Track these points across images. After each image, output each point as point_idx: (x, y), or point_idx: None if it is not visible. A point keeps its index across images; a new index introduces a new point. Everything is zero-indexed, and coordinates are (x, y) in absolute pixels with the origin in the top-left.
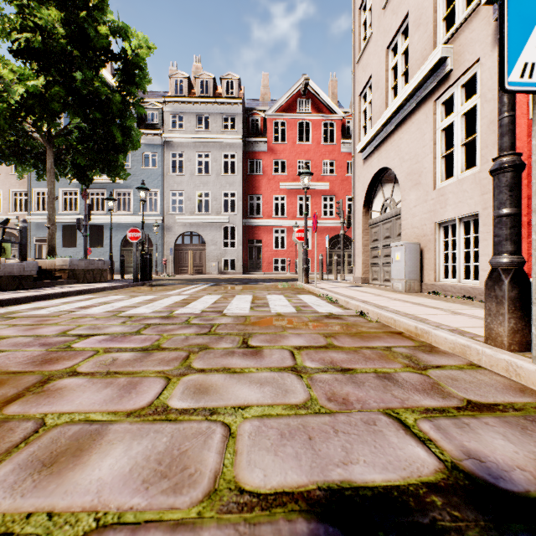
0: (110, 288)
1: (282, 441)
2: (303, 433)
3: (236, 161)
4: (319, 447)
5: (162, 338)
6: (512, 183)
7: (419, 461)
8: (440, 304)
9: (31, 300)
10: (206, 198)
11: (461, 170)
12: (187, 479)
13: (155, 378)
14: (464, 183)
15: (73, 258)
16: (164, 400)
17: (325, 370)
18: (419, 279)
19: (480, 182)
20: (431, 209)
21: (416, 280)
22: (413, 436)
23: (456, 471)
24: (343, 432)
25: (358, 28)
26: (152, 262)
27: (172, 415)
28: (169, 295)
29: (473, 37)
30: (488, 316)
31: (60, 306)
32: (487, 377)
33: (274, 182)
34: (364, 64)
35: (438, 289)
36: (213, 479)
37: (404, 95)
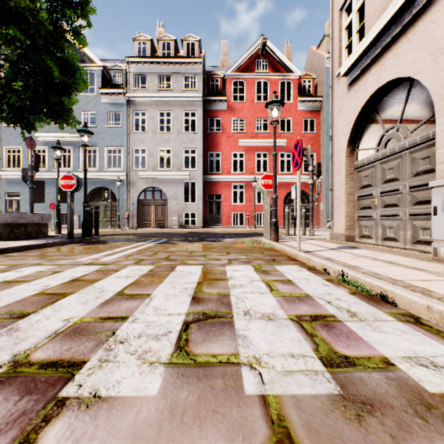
0: (17, 249)
1: None
2: None
3: (196, 119)
4: None
5: None
6: None
7: None
8: None
9: None
10: (167, 154)
11: None
12: None
13: None
14: None
15: None
16: None
17: None
18: None
19: None
20: None
21: None
22: None
23: None
24: None
25: None
26: (116, 216)
27: None
28: (73, 264)
29: None
30: None
31: None
32: None
33: (233, 140)
34: None
35: None
36: None
37: None
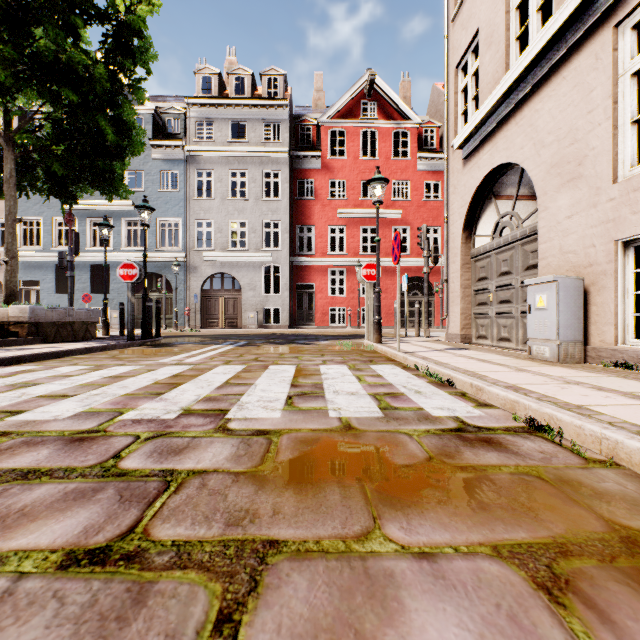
0: (80, 351)
1: None
2: None
3: (281, 181)
4: None
5: None
6: None
7: None
8: None
9: None
10: (242, 229)
11: None
12: None
13: None
14: None
15: (36, 306)
16: None
17: None
18: (581, 339)
19: None
20: (609, 218)
21: (577, 341)
22: None
23: None
24: None
25: None
26: (172, 313)
27: None
28: (160, 364)
29: None
30: None
31: None
32: None
33: (330, 209)
34: (465, 17)
35: (627, 358)
36: None
37: (552, 29)
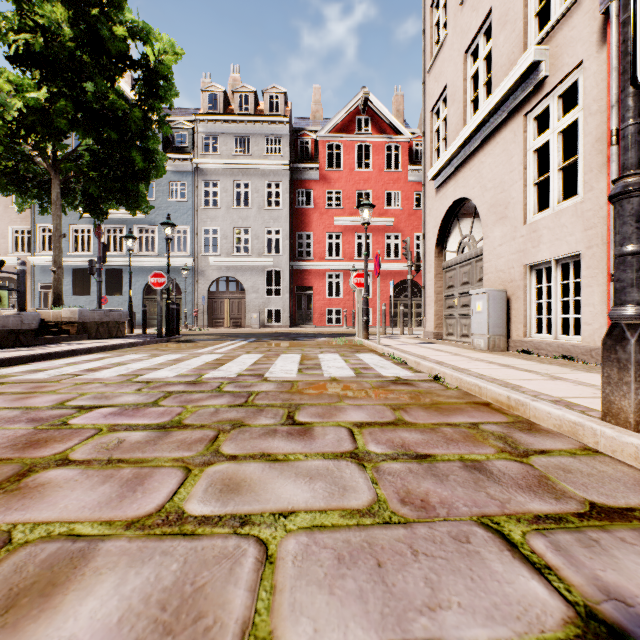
0: (127, 345)
1: (340, 570)
2: (369, 556)
3: (282, 191)
4: (393, 580)
5: (186, 411)
6: (639, 212)
7: (537, 603)
8: (533, 366)
9: (28, 360)
10: (245, 236)
11: (558, 200)
12: (200, 637)
13: (170, 468)
14: (562, 216)
15: (83, 308)
16: (179, 503)
17: (395, 457)
18: (505, 334)
19: (582, 215)
20: (521, 249)
21: (502, 335)
22: (524, 561)
23: (595, 621)
24: (425, 554)
25: (429, 29)
26: (181, 313)
27: (188, 527)
28: (199, 353)
29: (574, 35)
30: (607, 385)
31: (63, 368)
32: (610, 467)
33: (327, 217)
34: (437, 72)
35: (529, 347)
36: (239, 637)
37: (487, 108)
